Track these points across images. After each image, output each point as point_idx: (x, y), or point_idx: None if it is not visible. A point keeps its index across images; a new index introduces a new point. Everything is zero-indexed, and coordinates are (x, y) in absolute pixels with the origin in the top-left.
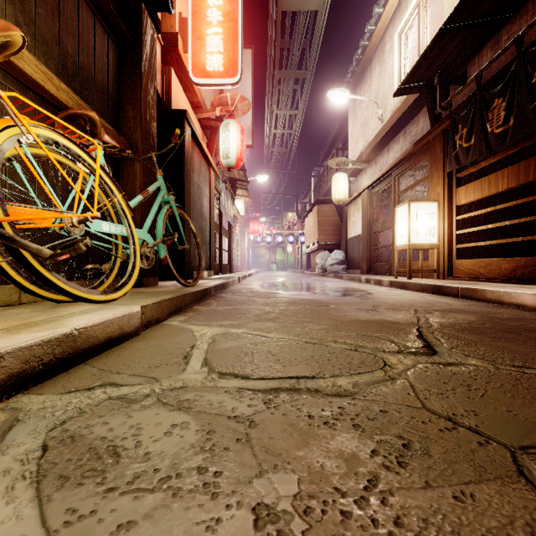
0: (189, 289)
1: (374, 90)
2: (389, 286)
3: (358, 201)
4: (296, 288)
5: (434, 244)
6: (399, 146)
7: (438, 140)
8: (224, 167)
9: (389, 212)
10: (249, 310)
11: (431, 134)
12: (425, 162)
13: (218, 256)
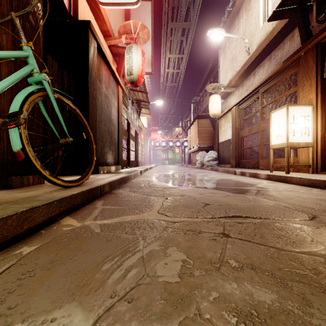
0: (61, 193)
1: (242, 32)
2: (267, 178)
3: (227, 115)
4: (188, 181)
5: (309, 142)
6: (264, 70)
7: (310, 53)
8: (129, 82)
9: (251, 122)
10: (137, 231)
11: (303, 49)
12: (286, 81)
13: (126, 155)
